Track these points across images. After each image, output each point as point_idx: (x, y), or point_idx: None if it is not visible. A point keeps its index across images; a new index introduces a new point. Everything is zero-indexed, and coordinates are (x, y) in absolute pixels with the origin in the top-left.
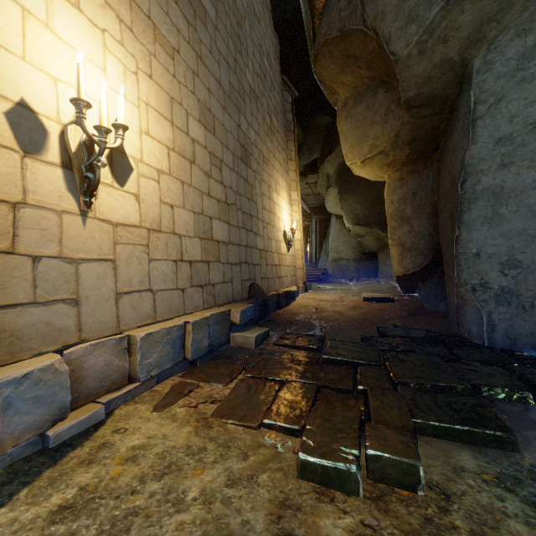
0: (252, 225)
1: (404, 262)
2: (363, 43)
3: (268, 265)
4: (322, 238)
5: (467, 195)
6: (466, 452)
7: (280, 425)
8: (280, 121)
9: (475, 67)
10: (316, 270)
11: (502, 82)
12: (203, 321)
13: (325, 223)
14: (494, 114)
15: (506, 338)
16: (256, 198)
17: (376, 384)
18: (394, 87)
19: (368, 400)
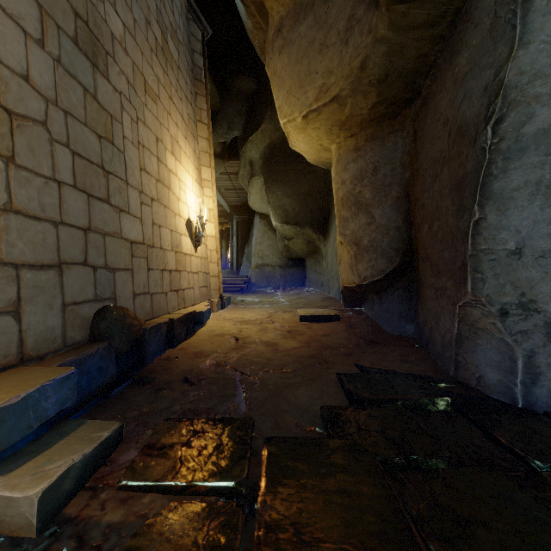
0: (109, 191)
1: (360, 267)
2: None
3: (153, 270)
4: (244, 241)
5: (505, 145)
6: None
7: None
8: (183, 55)
9: None
10: (238, 278)
11: None
12: None
13: (247, 224)
14: None
15: None
16: (124, 143)
17: None
18: None
19: None
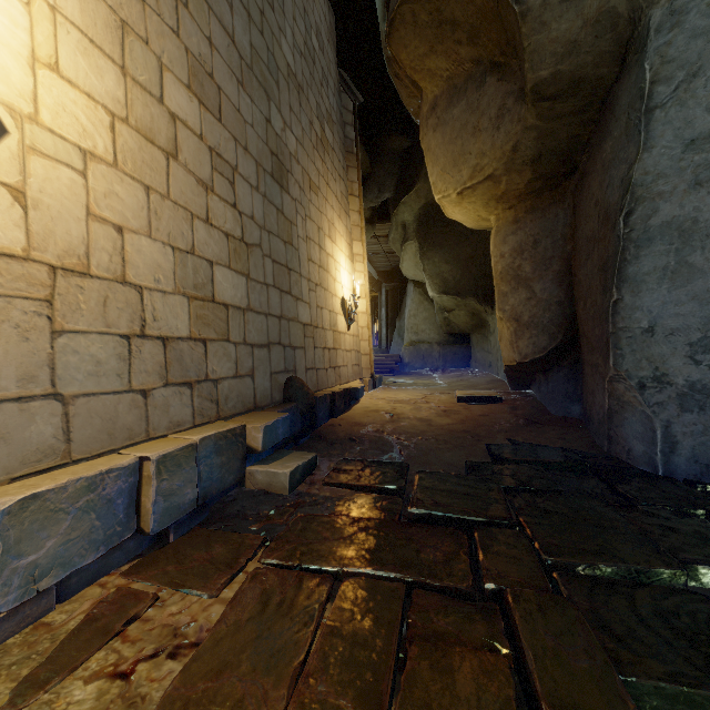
0: (291, 284)
1: (520, 344)
2: None
3: (317, 348)
4: (394, 313)
5: (635, 235)
6: None
7: None
8: (336, 134)
9: (654, 21)
10: (388, 358)
11: (699, 44)
12: (183, 452)
13: (399, 293)
14: (684, 99)
15: (693, 464)
16: (298, 242)
17: (518, 577)
18: (513, 71)
19: (517, 629)
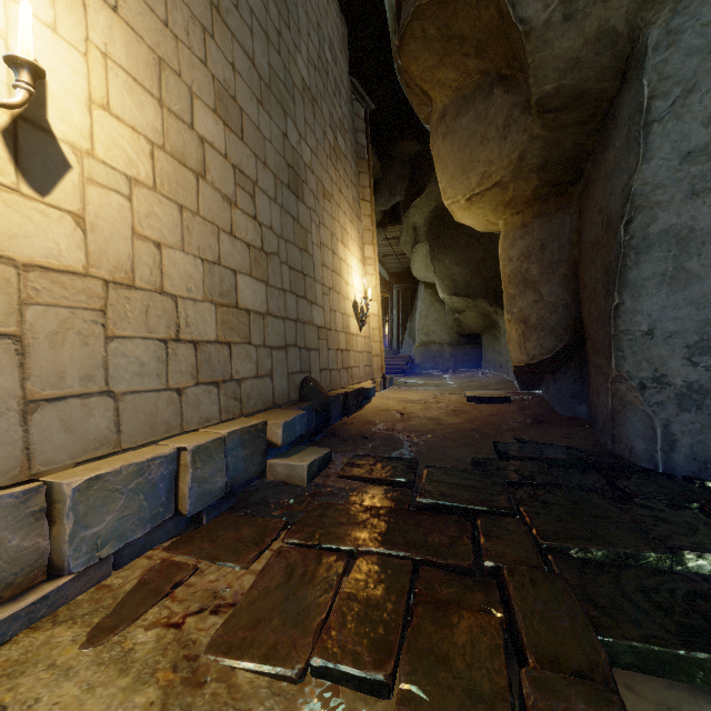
0: (306, 289)
1: (528, 346)
2: (475, 11)
3: (330, 349)
4: (405, 314)
5: (635, 242)
6: (709, 710)
7: (345, 671)
8: (348, 142)
9: (651, 40)
10: (399, 359)
11: (694, 62)
12: (213, 444)
13: (410, 294)
14: (680, 113)
15: (692, 461)
16: (312, 248)
17: (515, 557)
18: (519, 83)
19: (510, 597)
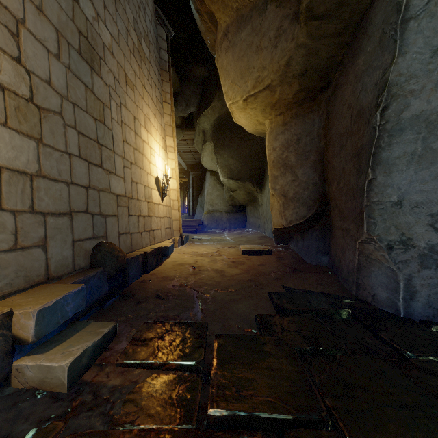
0: (102, 159)
1: (287, 213)
2: None
3: (132, 216)
4: (198, 192)
5: (389, 126)
6: None
7: None
8: (152, 52)
9: None
10: (193, 221)
11: None
12: None
13: (201, 179)
14: (434, 11)
15: (428, 308)
16: (112, 123)
17: None
18: None
19: None
